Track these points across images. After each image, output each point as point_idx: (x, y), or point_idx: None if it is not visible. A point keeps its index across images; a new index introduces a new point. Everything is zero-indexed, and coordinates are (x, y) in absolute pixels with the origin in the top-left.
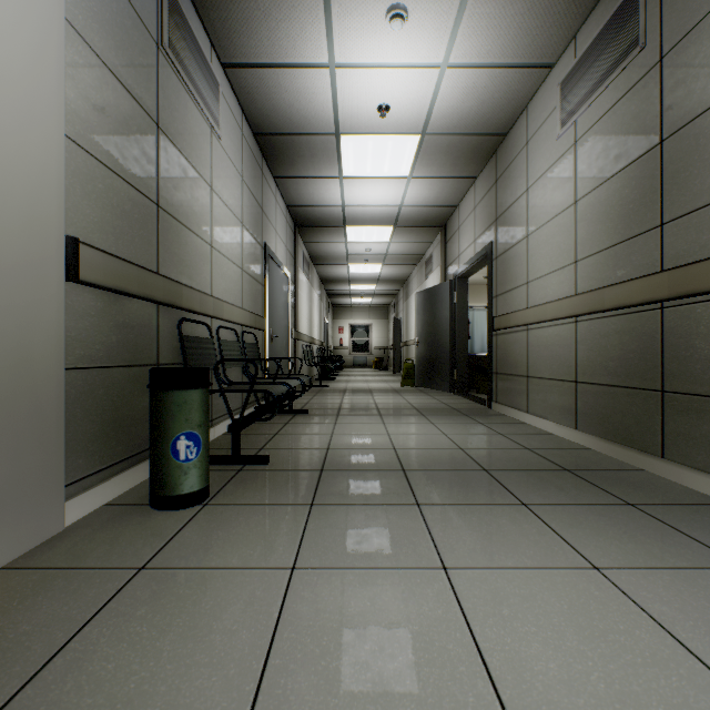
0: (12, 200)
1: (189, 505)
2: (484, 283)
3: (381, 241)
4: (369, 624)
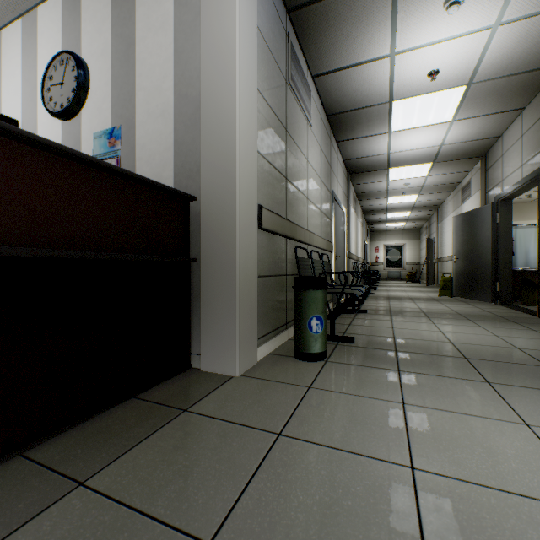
0: (243, 190)
1: (317, 360)
2: (525, 201)
3: (418, 176)
4: (473, 442)
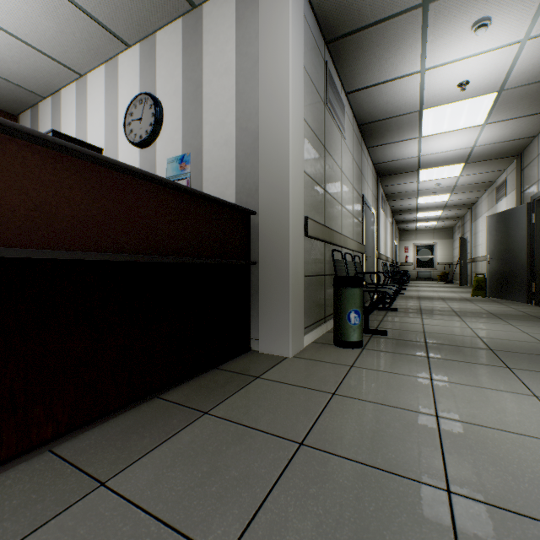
0: (294, 205)
1: (355, 347)
2: None
3: (450, 176)
4: (487, 404)
